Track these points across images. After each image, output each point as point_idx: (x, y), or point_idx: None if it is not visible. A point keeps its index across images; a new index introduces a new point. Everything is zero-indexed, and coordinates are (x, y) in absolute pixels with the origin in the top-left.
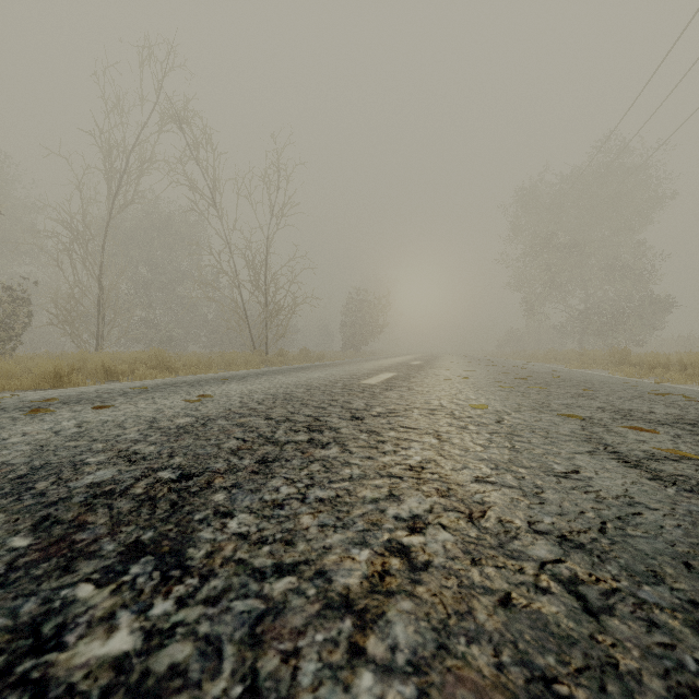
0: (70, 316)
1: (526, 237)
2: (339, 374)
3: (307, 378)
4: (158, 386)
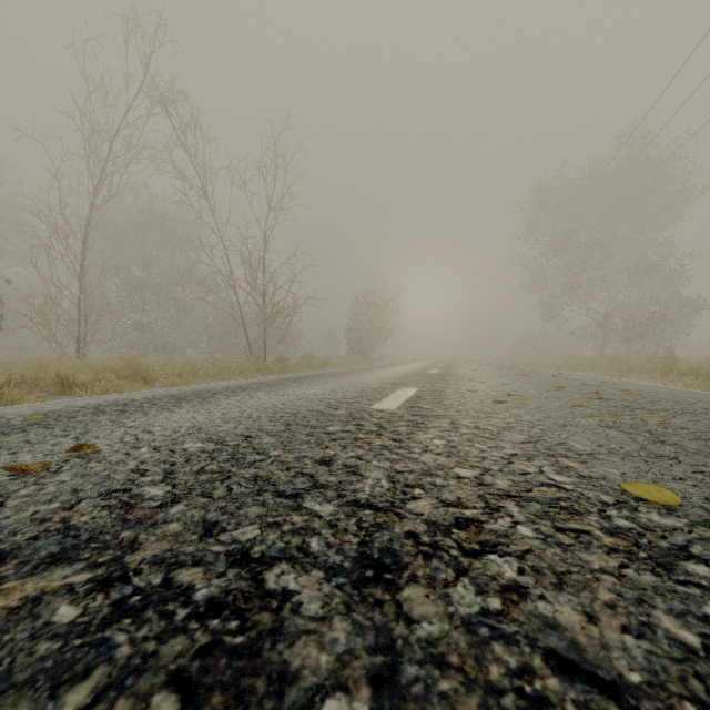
0: (45, 318)
1: (544, 236)
2: (342, 389)
3: (297, 397)
4: (78, 410)
